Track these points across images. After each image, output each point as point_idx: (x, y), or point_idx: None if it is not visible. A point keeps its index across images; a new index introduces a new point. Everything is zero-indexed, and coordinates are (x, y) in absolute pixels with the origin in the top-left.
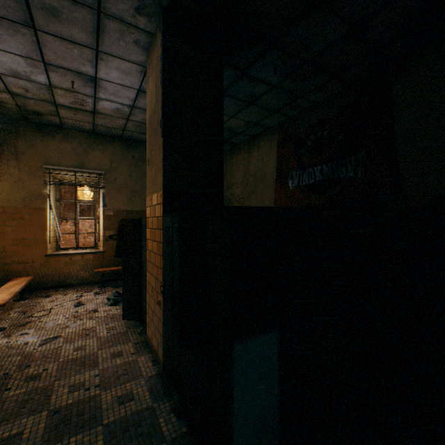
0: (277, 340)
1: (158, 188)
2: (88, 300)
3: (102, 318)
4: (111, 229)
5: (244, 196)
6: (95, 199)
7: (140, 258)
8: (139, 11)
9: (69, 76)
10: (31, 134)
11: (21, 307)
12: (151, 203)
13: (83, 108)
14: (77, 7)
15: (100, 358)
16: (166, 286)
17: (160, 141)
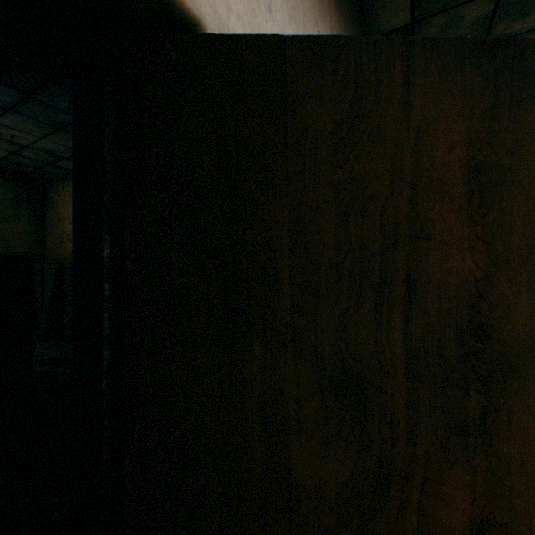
0: None
1: None
2: None
3: None
4: None
5: None
6: None
7: None
8: None
9: None
10: None
11: None
12: None
13: None
14: None
15: None
16: None
17: None
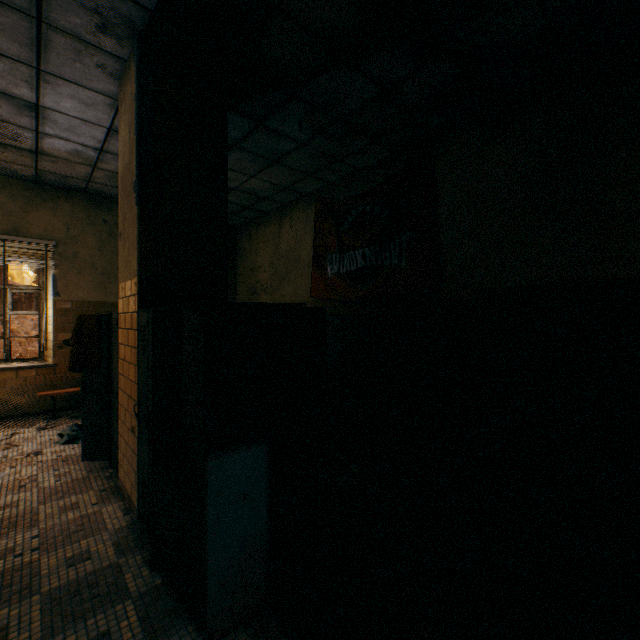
0: (266, 454)
1: (132, 274)
2: (26, 439)
3: (49, 462)
4: (68, 330)
5: (273, 284)
6: (40, 283)
7: (109, 371)
8: (103, 30)
9: None
10: None
11: None
12: (124, 293)
13: (18, 144)
14: (3, 10)
15: (42, 515)
16: (142, 405)
17: (135, 210)
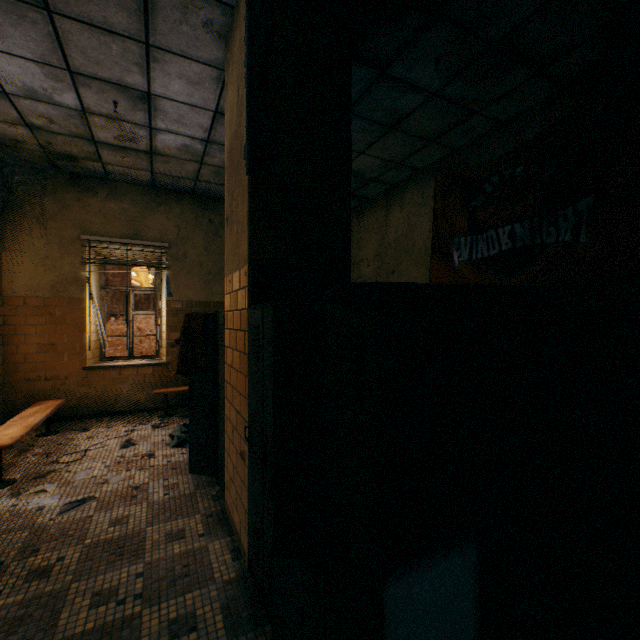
0: (474, 564)
1: (241, 262)
2: (142, 438)
3: (159, 468)
4: (179, 329)
5: (379, 279)
6: (156, 285)
7: (215, 376)
8: None
9: (109, 92)
10: (64, 190)
11: (45, 446)
12: (232, 287)
13: (135, 146)
14: None
15: (148, 541)
16: (253, 428)
17: (245, 182)
